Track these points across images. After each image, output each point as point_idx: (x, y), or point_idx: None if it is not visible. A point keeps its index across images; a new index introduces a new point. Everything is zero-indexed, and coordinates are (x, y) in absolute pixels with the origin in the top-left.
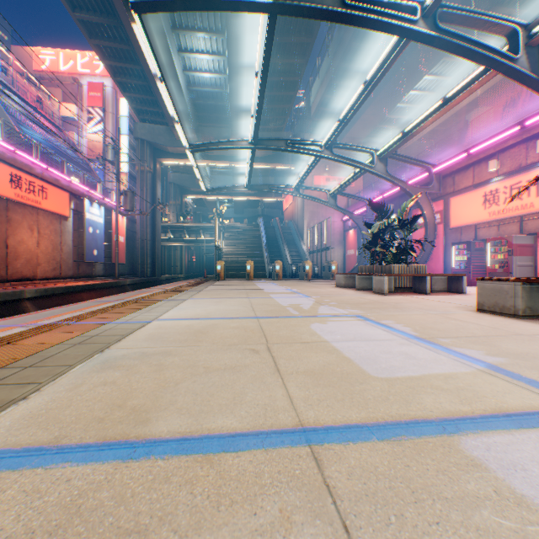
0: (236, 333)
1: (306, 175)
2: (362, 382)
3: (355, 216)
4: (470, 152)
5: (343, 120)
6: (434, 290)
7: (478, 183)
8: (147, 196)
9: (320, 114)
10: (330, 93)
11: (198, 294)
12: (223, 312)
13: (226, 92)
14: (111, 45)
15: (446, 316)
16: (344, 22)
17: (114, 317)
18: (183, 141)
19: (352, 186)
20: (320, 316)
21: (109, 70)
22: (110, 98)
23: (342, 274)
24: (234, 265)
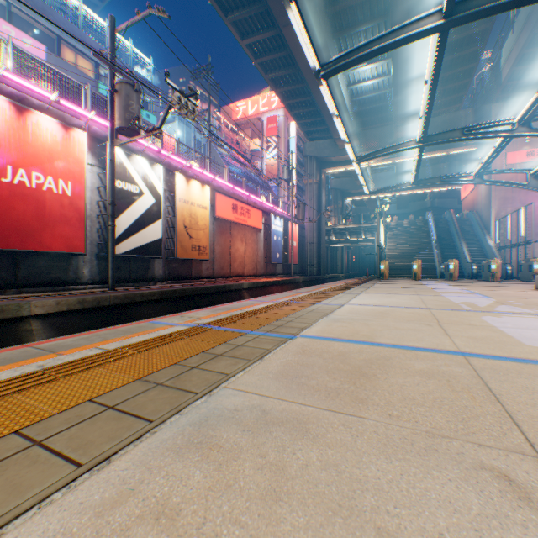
0: (410, 315)
1: (491, 159)
2: (514, 346)
3: None
4: None
5: None
6: None
7: None
8: (313, 205)
9: (515, 75)
10: (531, 44)
11: (367, 290)
12: (395, 303)
13: (388, 91)
14: (289, 89)
15: None
16: (536, 1)
17: (317, 301)
18: (350, 156)
19: None
20: (495, 312)
21: (286, 108)
22: (282, 126)
23: None
24: (397, 265)
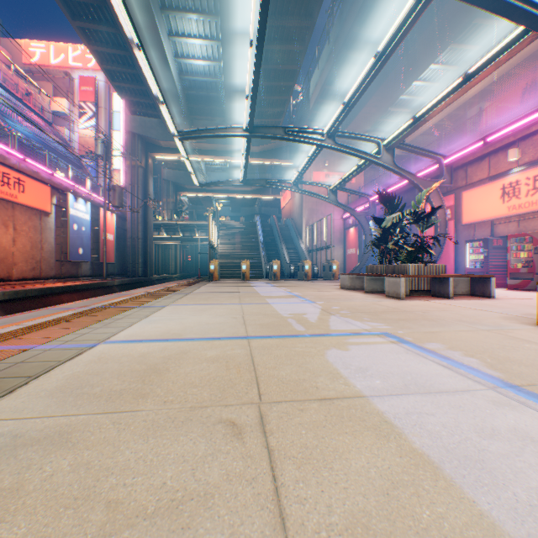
0: (211, 372)
1: (306, 168)
2: None
3: (357, 212)
4: (487, 139)
5: (348, 104)
6: (455, 294)
7: (495, 174)
8: (139, 192)
9: (319, 107)
10: (330, 83)
11: (182, 298)
12: (204, 326)
13: (220, 81)
14: (96, 28)
15: (507, 334)
16: None
17: (50, 337)
18: (170, 127)
19: (352, 183)
20: (335, 334)
21: (95, 56)
22: (103, 93)
23: (347, 275)
24: (229, 265)
